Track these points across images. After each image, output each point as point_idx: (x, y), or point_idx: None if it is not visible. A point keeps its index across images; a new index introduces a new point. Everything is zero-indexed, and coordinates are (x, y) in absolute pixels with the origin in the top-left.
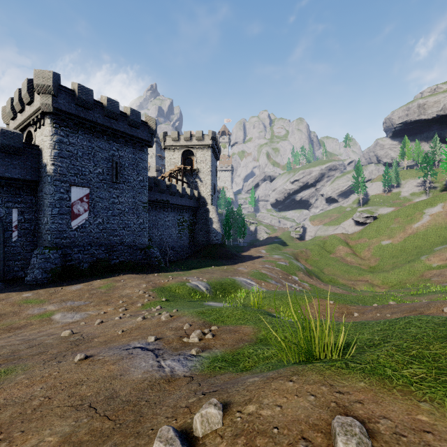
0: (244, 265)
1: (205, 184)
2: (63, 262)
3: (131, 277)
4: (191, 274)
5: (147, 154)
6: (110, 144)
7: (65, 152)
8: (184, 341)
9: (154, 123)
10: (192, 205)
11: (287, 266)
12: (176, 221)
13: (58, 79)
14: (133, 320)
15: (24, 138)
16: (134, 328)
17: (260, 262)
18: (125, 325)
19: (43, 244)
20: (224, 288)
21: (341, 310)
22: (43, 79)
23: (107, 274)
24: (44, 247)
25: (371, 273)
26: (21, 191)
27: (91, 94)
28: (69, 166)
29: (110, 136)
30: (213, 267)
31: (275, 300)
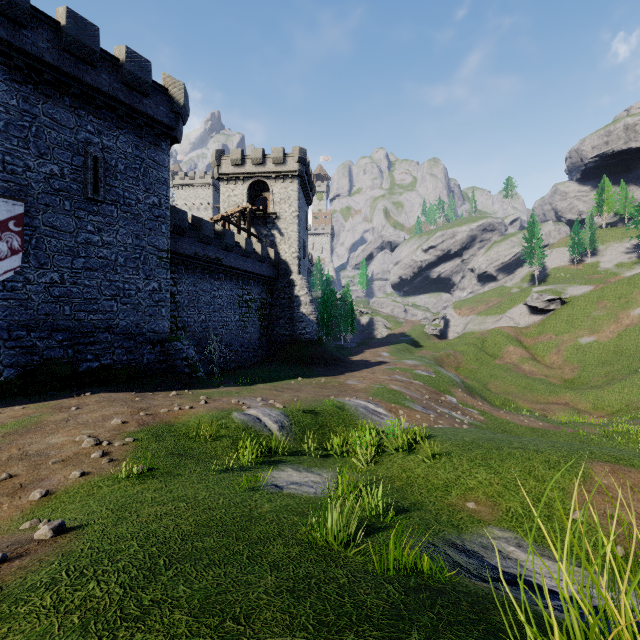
0: (356, 376)
1: (288, 238)
2: None
3: (106, 399)
4: (253, 391)
5: (167, 153)
6: (79, 118)
7: None
8: None
9: (182, 91)
10: (265, 273)
11: (432, 378)
12: (235, 299)
13: None
14: None
15: None
16: None
17: (384, 372)
18: None
19: None
20: (321, 422)
21: None
22: None
23: (57, 393)
24: None
25: (570, 390)
26: None
27: None
28: None
29: (81, 101)
30: (300, 380)
31: (472, 467)
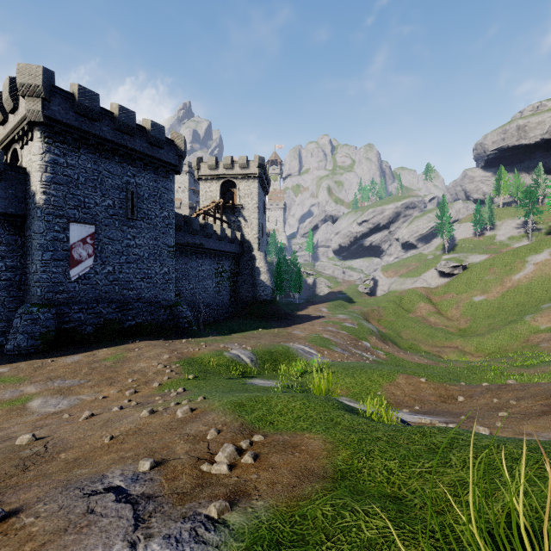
0: (300, 328)
1: (251, 223)
2: (57, 325)
3: (150, 345)
4: (231, 339)
5: (173, 182)
6: (123, 168)
7: (61, 177)
8: (202, 470)
9: (183, 141)
10: (234, 251)
11: (355, 329)
12: (213, 271)
13: (51, 77)
14: (137, 414)
15: (9, 159)
16: (131, 432)
17: (320, 324)
18: (120, 425)
19: (31, 301)
20: (275, 358)
21: (437, 391)
22: (30, 77)
23: (118, 341)
24: (31, 304)
25: (461, 337)
26: (1, 229)
27: (96, 100)
28: (67, 196)
29: (124, 157)
30: (260, 331)
31: (345, 377)
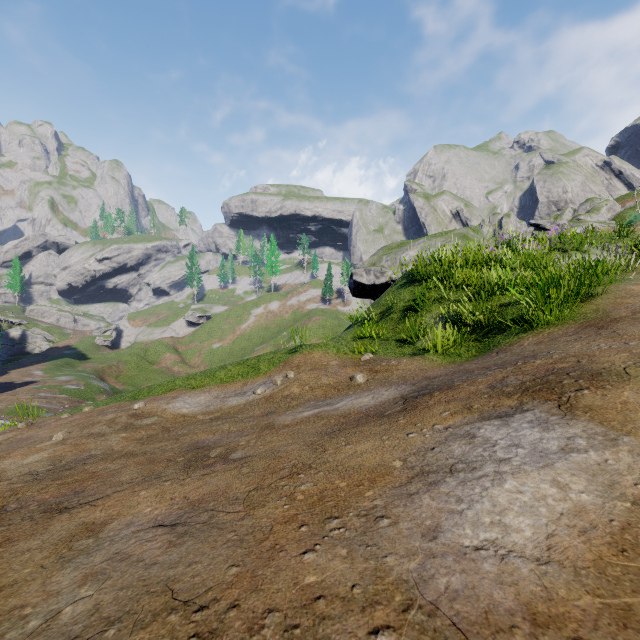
0: None
1: None
2: None
3: None
4: None
5: None
6: None
7: None
8: None
9: None
10: None
11: (81, 390)
12: None
13: None
14: None
15: None
16: None
17: (29, 392)
18: None
19: None
20: None
21: None
22: None
23: None
24: None
25: None
26: None
27: None
28: None
29: None
30: None
31: None
